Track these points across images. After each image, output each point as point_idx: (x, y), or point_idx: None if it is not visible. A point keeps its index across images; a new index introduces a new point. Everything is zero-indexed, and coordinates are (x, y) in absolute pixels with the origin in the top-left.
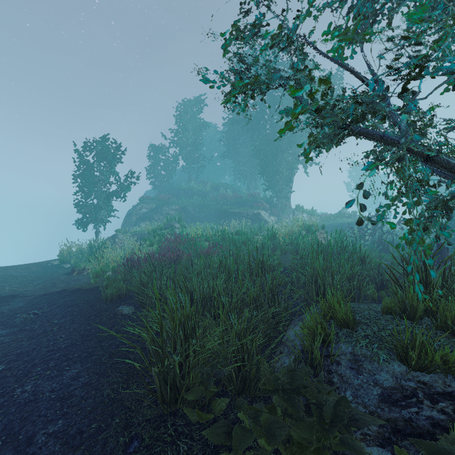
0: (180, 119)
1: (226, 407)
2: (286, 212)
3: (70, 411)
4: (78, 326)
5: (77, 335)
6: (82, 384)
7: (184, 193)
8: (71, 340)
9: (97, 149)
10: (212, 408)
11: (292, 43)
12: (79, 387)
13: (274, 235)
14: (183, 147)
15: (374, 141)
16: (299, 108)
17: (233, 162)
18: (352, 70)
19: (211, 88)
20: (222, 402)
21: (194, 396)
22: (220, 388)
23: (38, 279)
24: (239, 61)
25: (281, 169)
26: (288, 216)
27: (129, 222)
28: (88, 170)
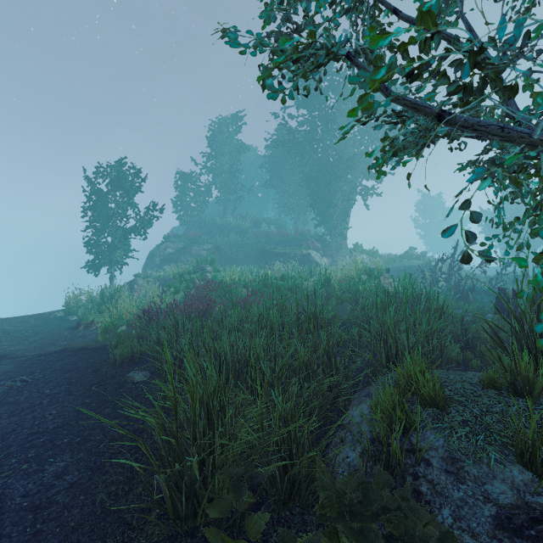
0: (214, 140)
1: (266, 526)
2: (341, 253)
3: (45, 528)
4: (75, 399)
5: (71, 411)
6: (68, 485)
7: (218, 230)
8: (63, 419)
9: (112, 176)
10: (246, 528)
11: (360, 4)
12: (63, 490)
13: (327, 280)
14: (217, 174)
15: (488, 135)
16: (382, 71)
17: (278, 192)
18: (450, 37)
19: (241, 53)
20: (261, 518)
21: (219, 512)
22: (257, 498)
23: (35, 335)
24: (285, 18)
25: (336, 201)
26: (344, 257)
27: (151, 265)
28: (101, 202)
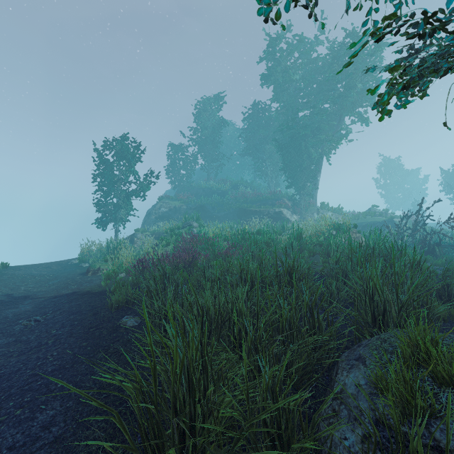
0: (199, 117)
1: None
2: (309, 211)
3: None
4: (74, 341)
5: (69, 353)
6: (53, 439)
7: (203, 192)
8: (61, 361)
9: (117, 148)
10: None
11: None
12: (47, 444)
13: (300, 235)
14: (202, 145)
15: None
16: None
17: (253, 159)
18: None
19: None
20: None
21: None
22: None
23: (54, 279)
24: None
25: (305, 165)
26: (312, 214)
27: (148, 222)
28: (108, 170)
